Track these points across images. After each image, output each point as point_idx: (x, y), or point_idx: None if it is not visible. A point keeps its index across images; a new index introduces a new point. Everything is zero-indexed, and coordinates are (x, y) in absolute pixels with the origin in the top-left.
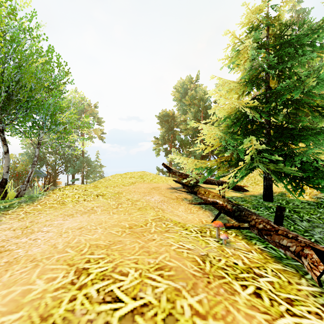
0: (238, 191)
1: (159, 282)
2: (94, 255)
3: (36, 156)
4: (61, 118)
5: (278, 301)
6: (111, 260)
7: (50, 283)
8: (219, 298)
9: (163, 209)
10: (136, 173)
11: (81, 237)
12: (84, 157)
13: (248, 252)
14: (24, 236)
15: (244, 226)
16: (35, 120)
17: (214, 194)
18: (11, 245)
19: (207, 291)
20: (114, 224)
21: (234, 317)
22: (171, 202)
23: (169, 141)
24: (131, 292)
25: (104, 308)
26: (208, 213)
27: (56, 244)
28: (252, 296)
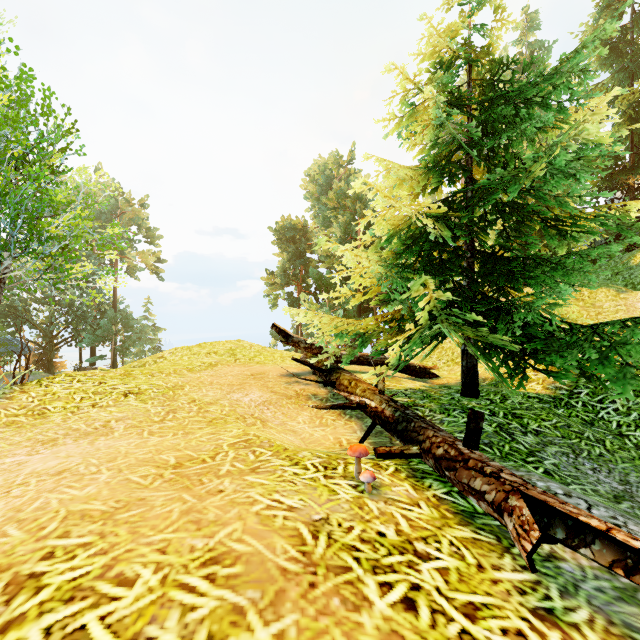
0: (421, 377)
1: (201, 595)
2: (68, 540)
3: None
4: (52, 226)
5: (449, 613)
6: (106, 549)
7: None
8: (324, 622)
9: (265, 420)
10: (223, 345)
11: (53, 495)
12: (117, 311)
13: (412, 506)
14: None
15: (412, 451)
16: None
17: (366, 387)
18: None
19: (302, 607)
20: (143, 458)
21: None
22: (285, 404)
23: (296, 279)
24: (130, 626)
25: None
26: (354, 424)
27: None
28: (397, 608)
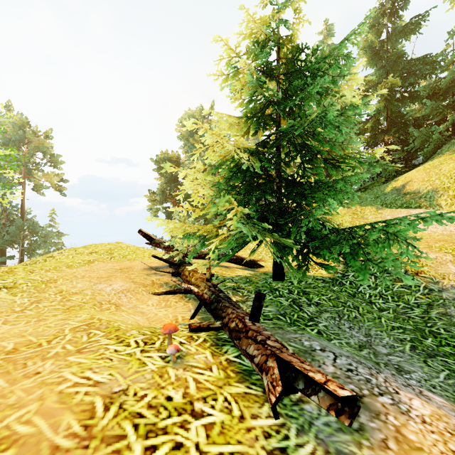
0: (251, 267)
1: None
2: None
3: None
4: None
5: None
6: None
7: None
8: None
9: (120, 305)
10: (105, 246)
11: None
12: (25, 220)
13: (205, 370)
14: None
15: (215, 325)
16: None
17: (199, 276)
18: None
19: None
20: None
21: None
22: (140, 291)
23: (172, 197)
24: None
25: None
26: (191, 304)
27: None
28: None
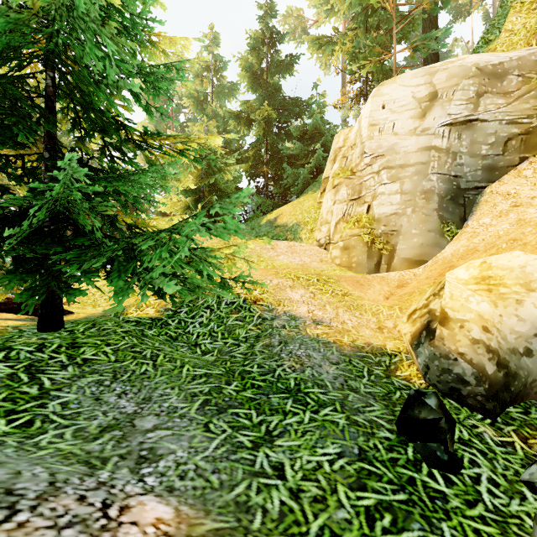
0: None
1: None
2: None
3: None
4: None
5: None
6: None
7: None
8: None
9: None
10: None
11: None
12: None
13: None
14: None
15: None
16: None
17: None
18: None
19: None
20: None
21: None
22: None
23: None
24: None
25: None
26: None
27: None
28: None
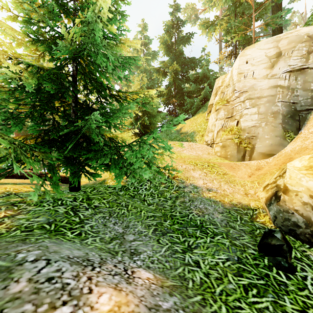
0: (66, 183)
1: None
2: None
3: None
4: None
5: None
6: None
7: None
8: None
9: None
10: None
11: None
12: None
13: None
14: None
15: None
16: None
17: None
18: None
19: None
20: None
21: None
22: None
23: None
24: None
25: None
26: None
27: None
28: None
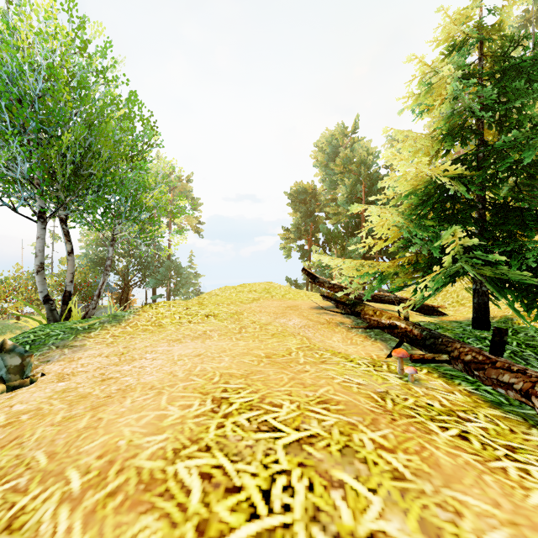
0: (429, 314)
1: (325, 416)
2: (230, 385)
3: (110, 258)
4: (145, 200)
5: (494, 446)
6: (255, 391)
7: (186, 410)
8: (410, 435)
9: (309, 338)
10: (259, 285)
11: (204, 365)
12: (170, 261)
13: (448, 393)
14: (124, 364)
15: (442, 358)
16: (109, 204)
17: (390, 315)
18: (112, 373)
19: (392, 427)
20: (243, 352)
21: (432, 453)
22: (320, 328)
23: (307, 234)
24: (292, 423)
25: (262, 436)
26: (380, 345)
27: (174, 372)
28: (455, 438)
